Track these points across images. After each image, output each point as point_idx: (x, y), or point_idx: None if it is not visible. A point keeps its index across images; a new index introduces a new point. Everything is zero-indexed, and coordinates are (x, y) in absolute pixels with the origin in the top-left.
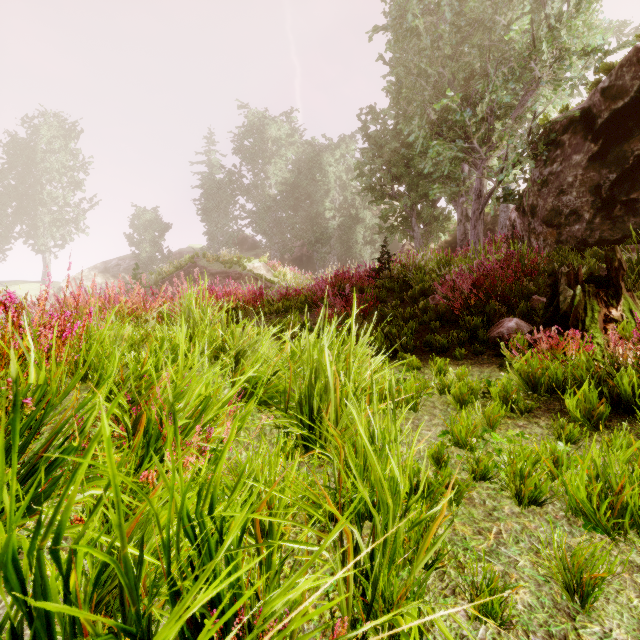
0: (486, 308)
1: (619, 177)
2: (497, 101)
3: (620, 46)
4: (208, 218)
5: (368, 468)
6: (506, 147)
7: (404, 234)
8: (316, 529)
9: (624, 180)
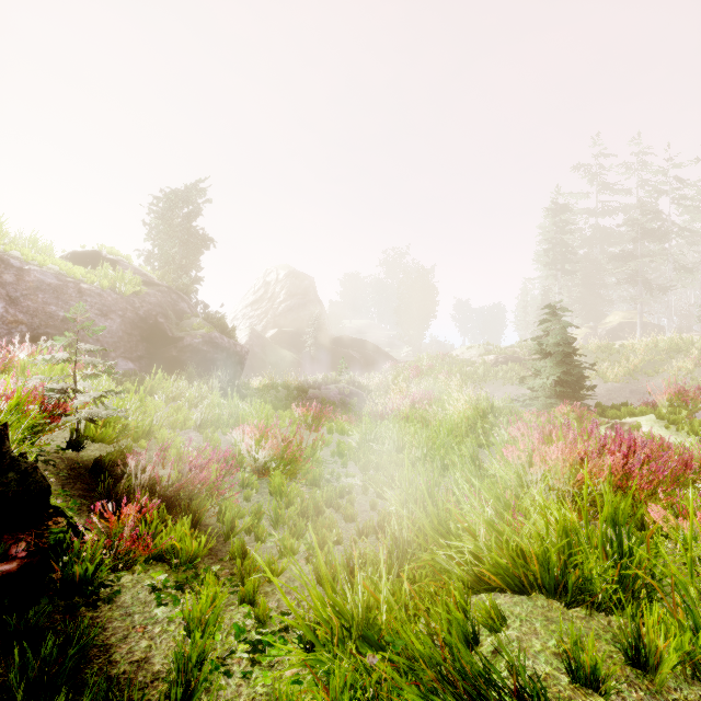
0: None
1: None
2: None
3: None
4: None
5: None
6: None
7: None
8: None
9: None
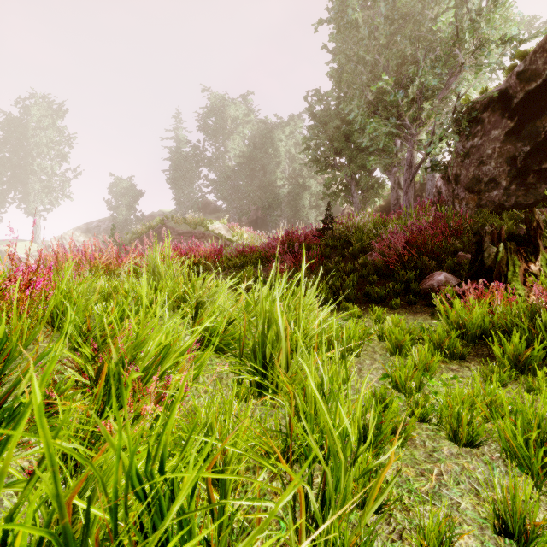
0: (418, 263)
1: (532, 149)
2: (425, 84)
3: (533, 36)
4: (176, 186)
5: (317, 413)
6: (433, 124)
7: (345, 199)
8: (268, 471)
9: (536, 152)
